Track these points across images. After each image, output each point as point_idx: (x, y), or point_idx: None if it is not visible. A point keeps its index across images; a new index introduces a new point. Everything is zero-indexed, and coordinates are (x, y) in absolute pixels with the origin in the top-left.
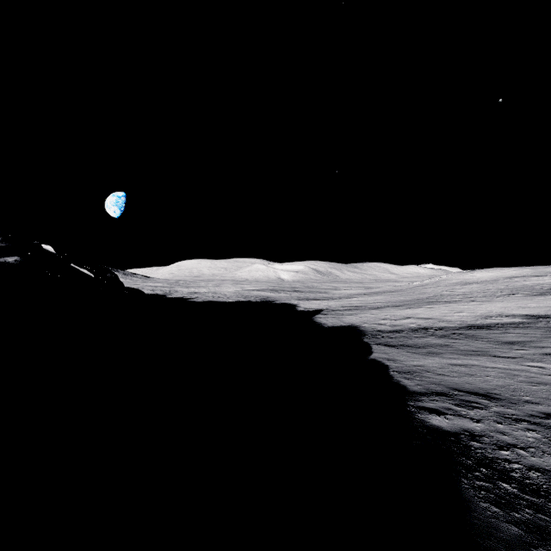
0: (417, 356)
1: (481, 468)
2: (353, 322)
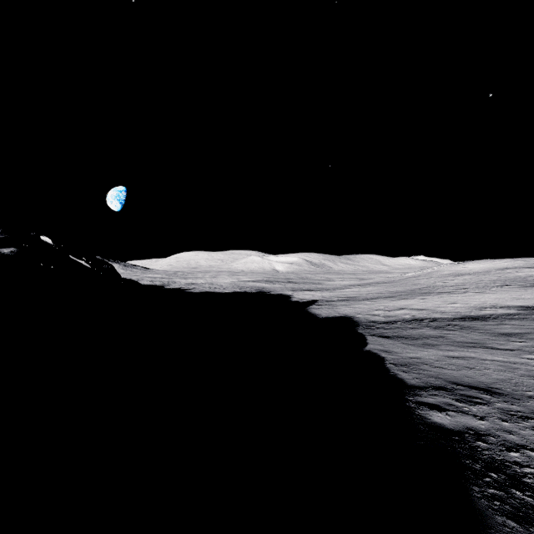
0: (413, 348)
1: (491, 473)
2: (347, 313)
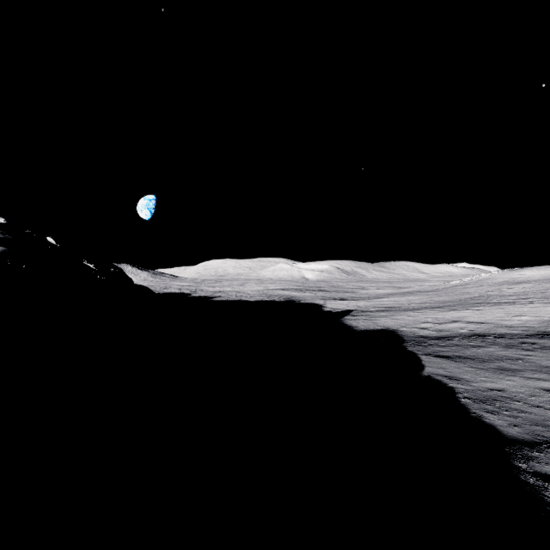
0: (488, 374)
1: None
2: (388, 325)
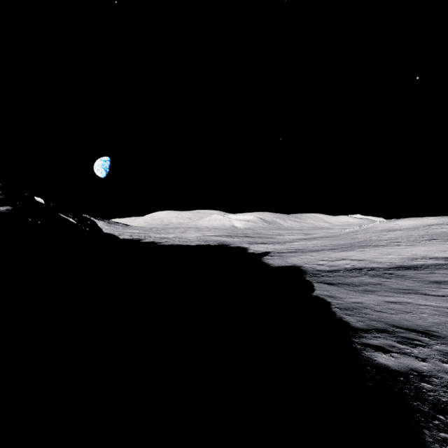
0: (355, 294)
1: (439, 415)
2: (296, 263)
